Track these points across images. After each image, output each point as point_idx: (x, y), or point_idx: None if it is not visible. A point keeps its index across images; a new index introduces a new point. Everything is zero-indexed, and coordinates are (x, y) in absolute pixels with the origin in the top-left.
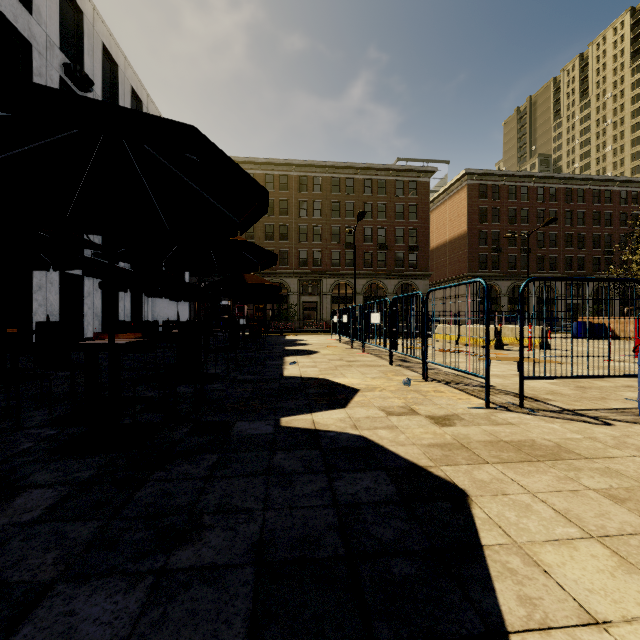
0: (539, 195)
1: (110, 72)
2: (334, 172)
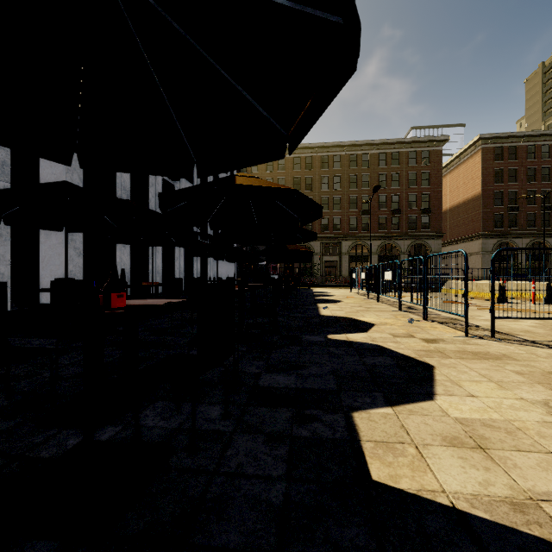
0: None
1: None
2: (352, 150)
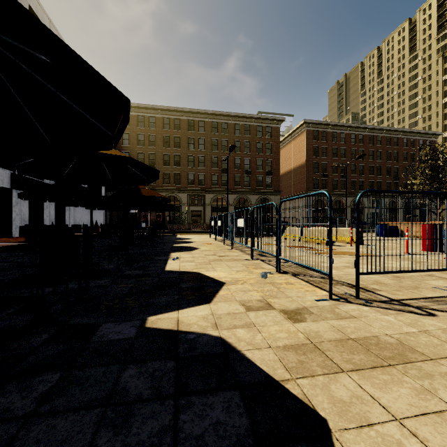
0: (352, 139)
1: None
2: (213, 118)
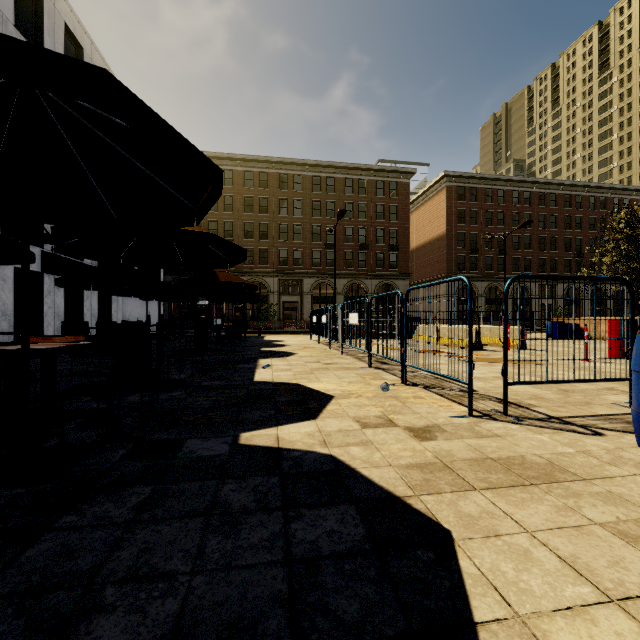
0: (514, 198)
1: (74, 55)
2: (315, 171)
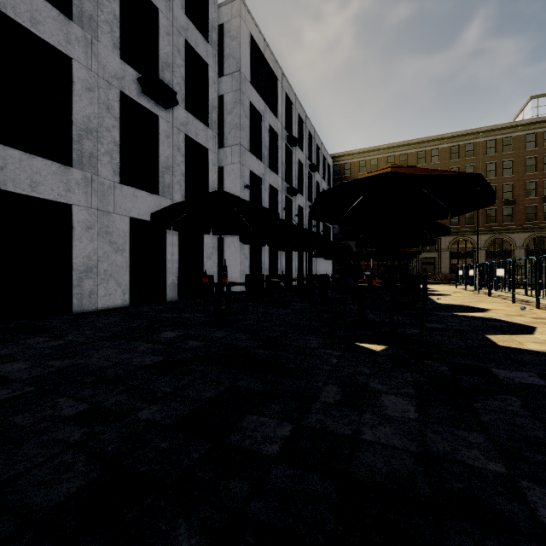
0: None
1: (299, 127)
2: (453, 141)
